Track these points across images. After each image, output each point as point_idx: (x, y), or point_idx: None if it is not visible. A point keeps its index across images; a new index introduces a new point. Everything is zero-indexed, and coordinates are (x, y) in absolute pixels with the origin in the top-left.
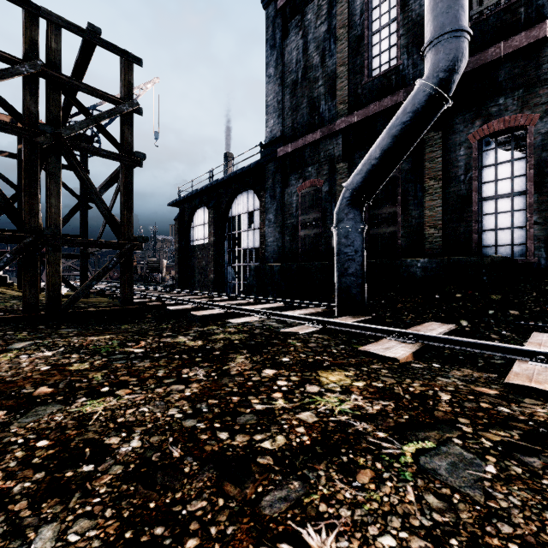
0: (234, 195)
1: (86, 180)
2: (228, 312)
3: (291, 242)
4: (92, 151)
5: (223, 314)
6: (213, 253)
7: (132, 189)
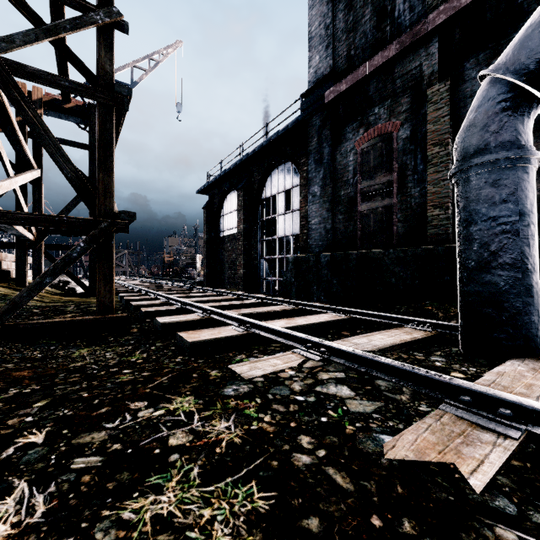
0: (267, 171)
1: (38, 124)
2: (246, 333)
3: (346, 222)
4: (45, 80)
5: (236, 338)
6: (243, 244)
7: (111, 141)
